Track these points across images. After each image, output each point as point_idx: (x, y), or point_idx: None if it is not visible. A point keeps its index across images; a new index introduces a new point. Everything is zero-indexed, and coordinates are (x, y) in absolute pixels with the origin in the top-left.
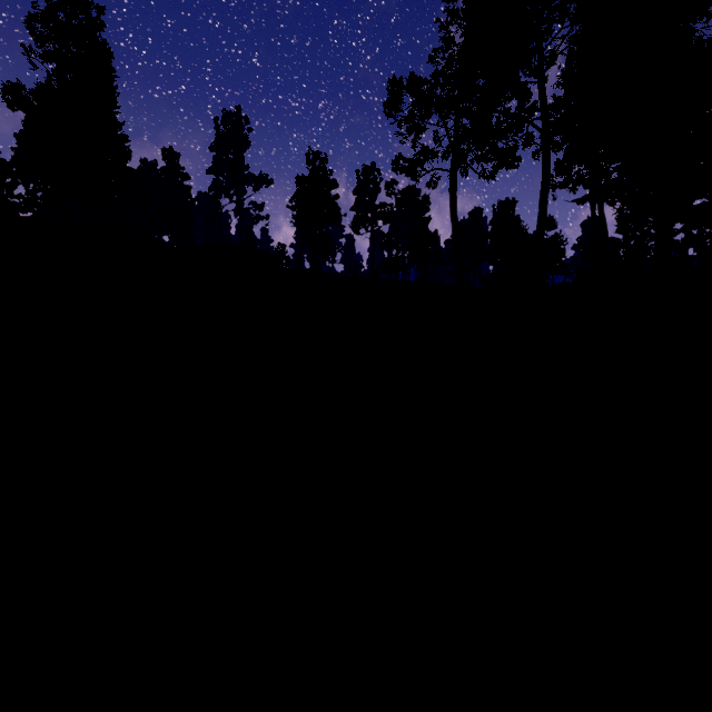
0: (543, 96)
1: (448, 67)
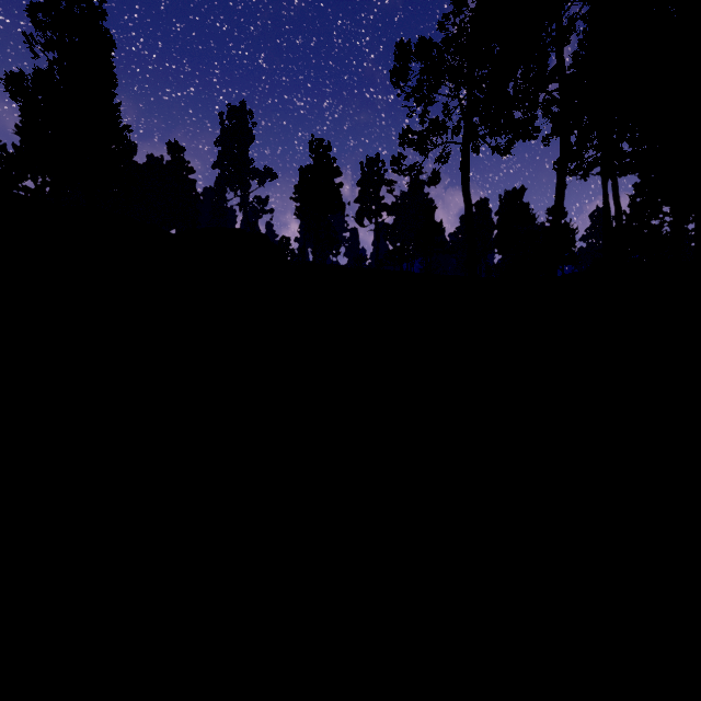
0: (561, 65)
1: (459, 34)
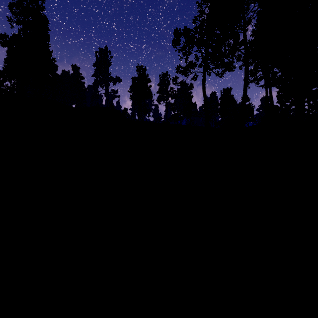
0: (245, 38)
1: (202, 25)
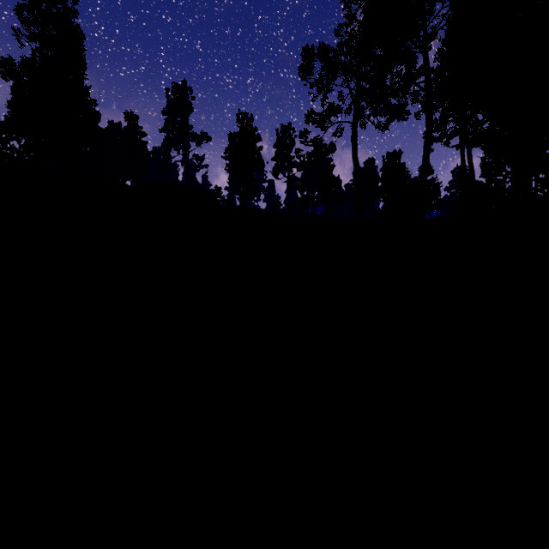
0: (427, 63)
1: (350, 39)
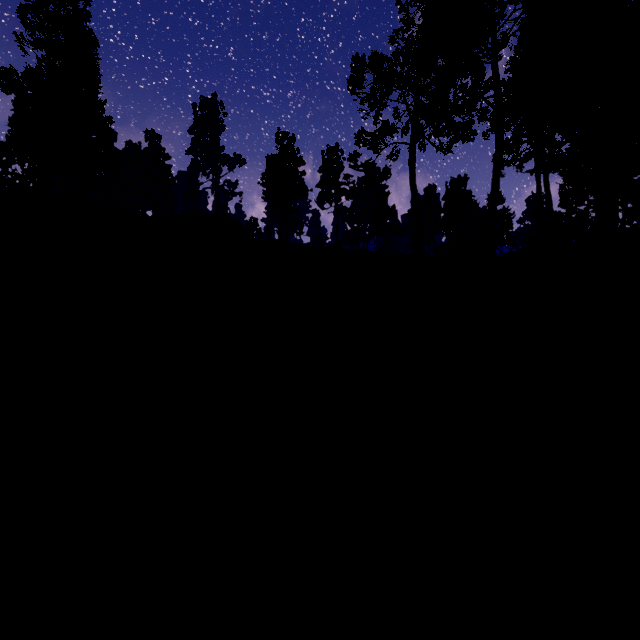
0: (496, 75)
1: (408, 47)
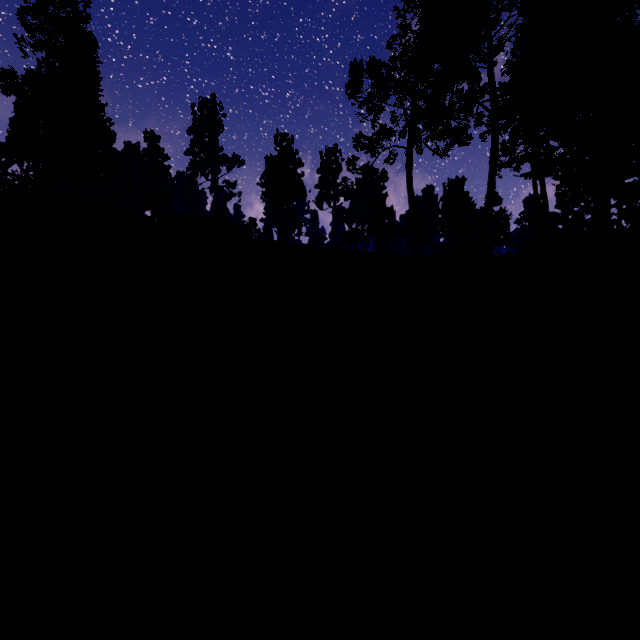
0: (492, 80)
1: (405, 52)
